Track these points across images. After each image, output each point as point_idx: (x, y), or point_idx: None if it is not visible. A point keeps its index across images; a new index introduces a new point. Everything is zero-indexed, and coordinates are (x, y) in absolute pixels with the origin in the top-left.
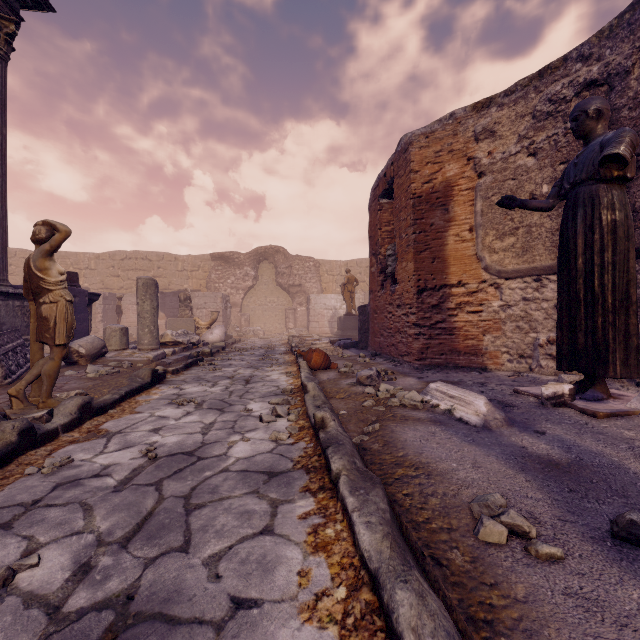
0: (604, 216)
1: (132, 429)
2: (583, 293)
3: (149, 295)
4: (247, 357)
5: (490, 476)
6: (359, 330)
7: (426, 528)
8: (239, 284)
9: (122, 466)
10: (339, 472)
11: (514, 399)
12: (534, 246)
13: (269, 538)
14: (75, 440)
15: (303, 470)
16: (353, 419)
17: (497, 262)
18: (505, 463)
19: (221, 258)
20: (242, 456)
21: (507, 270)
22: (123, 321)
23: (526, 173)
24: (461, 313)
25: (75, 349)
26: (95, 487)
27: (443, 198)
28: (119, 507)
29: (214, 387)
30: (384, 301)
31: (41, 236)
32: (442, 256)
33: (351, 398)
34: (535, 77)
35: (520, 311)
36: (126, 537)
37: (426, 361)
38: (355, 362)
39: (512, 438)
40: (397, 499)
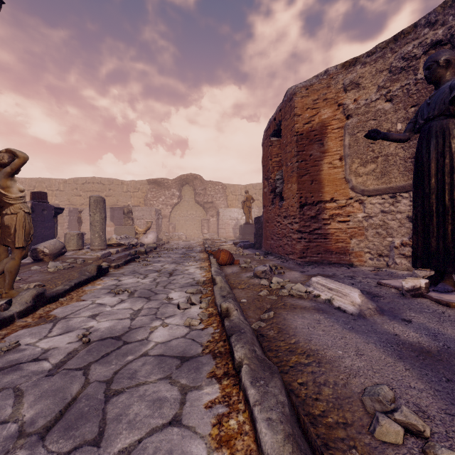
0: (453, 144)
1: (75, 315)
2: (435, 206)
3: (99, 209)
4: (172, 255)
5: (373, 364)
6: (255, 235)
7: (323, 423)
8: (168, 201)
9: (59, 350)
10: (241, 361)
11: (379, 290)
12: (390, 171)
13: (177, 430)
14: (27, 325)
15: (210, 355)
16: (252, 306)
17: (361, 183)
18: (383, 351)
19: (155, 183)
20: (160, 341)
21: (369, 189)
22: (83, 228)
23: (384, 115)
24: (333, 222)
25: (41, 249)
26: (31, 371)
27: (319, 135)
28: (47, 393)
29: (145, 279)
30: (274, 213)
31: (4, 161)
32: (318, 179)
33: (250, 288)
34: (391, 41)
35: (379, 221)
36: (47, 426)
37: (306, 259)
38: (252, 259)
39: (385, 326)
40: (293, 389)
